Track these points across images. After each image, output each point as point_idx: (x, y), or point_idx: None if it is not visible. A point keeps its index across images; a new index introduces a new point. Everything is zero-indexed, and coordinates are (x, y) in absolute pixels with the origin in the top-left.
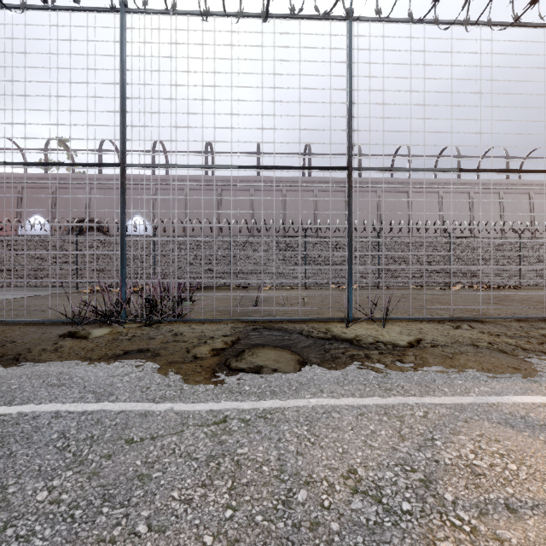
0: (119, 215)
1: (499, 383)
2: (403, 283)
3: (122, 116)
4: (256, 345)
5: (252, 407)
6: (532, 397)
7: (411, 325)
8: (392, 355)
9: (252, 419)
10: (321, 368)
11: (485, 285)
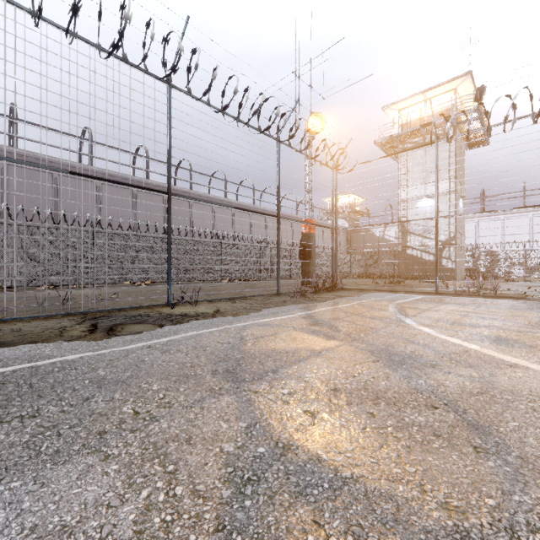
0: None
1: (256, 318)
2: (189, 279)
3: None
4: (115, 324)
5: (159, 341)
6: (266, 319)
7: (210, 304)
8: (209, 316)
9: (165, 343)
10: (177, 326)
11: (243, 278)
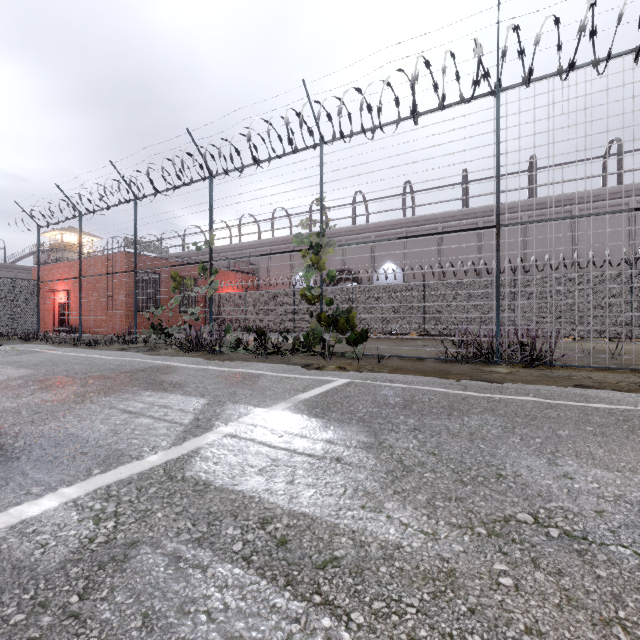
0: (370, 263)
1: None
2: None
3: (498, 184)
4: None
5: None
6: None
7: None
8: None
9: None
10: None
11: None
